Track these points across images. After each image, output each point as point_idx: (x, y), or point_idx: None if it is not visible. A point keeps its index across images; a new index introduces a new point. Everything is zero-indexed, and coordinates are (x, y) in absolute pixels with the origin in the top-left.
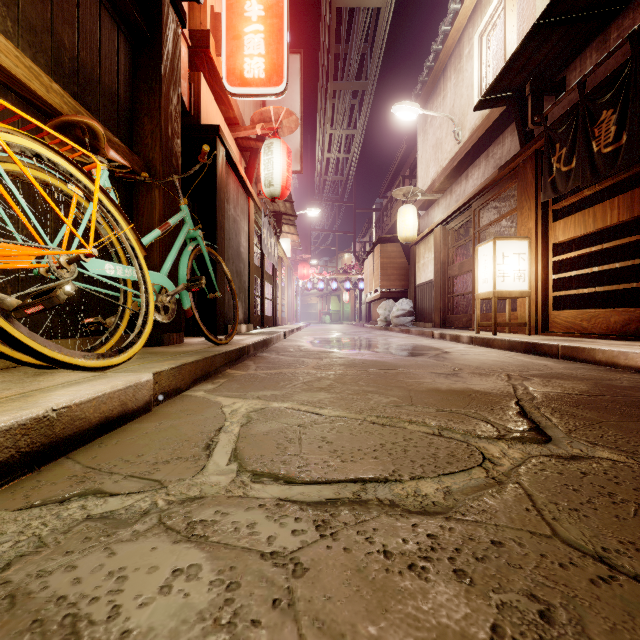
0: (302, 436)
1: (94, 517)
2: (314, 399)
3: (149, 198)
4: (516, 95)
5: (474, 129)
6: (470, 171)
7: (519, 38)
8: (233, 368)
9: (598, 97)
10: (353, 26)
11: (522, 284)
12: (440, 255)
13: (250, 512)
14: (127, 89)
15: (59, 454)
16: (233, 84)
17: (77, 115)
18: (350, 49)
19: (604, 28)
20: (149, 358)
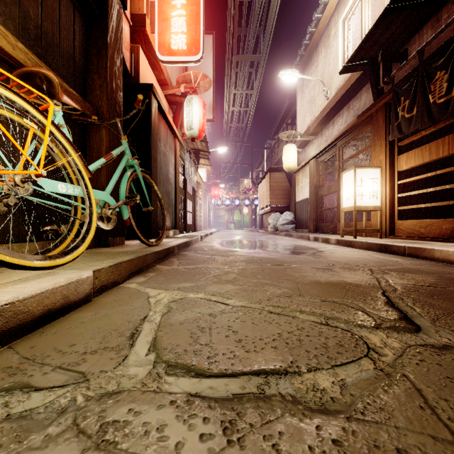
0: (212, 325)
1: (13, 417)
2: (222, 290)
3: (98, 135)
4: (371, 62)
5: (339, 88)
6: (336, 119)
7: (372, 21)
8: (161, 264)
9: (433, 62)
10: (251, 15)
11: (375, 201)
12: (314, 180)
13: (161, 410)
14: (81, 53)
15: (2, 344)
16: (163, 54)
17: (36, 66)
18: (248, 31)
19: (437, 12)
20: (94, 257)
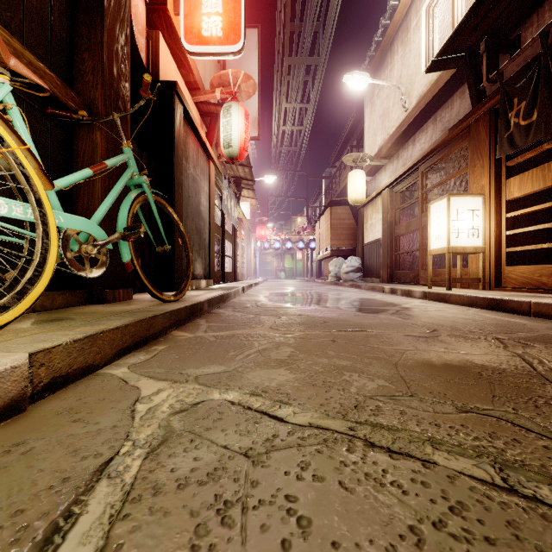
0: (250, 493)
1: None
2: (272, 383)
3: (90, 141)
4: (468, 55)
5: (422, 96)
6: (417, 136)
7: (468, 5)
8: (181, 329)
9: None
10: (307, 4)
11: (476, 240)
12: (387, 215)
13: None
14: (64, 19)
15: None
16: (191, 42)
17: None
18: (304, 26)
19: None
20: (64, 322)
